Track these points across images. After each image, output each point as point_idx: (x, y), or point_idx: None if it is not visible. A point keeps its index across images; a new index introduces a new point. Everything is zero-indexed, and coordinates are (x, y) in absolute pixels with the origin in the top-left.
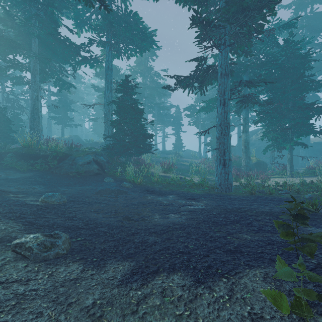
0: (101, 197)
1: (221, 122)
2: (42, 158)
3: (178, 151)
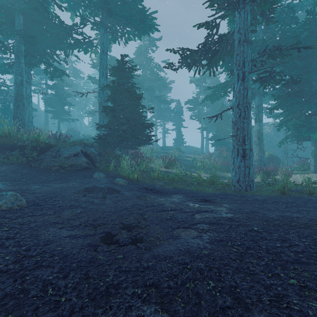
0: (82, 198)
1: (239, 101)
2: (18, 149)
3: (179, 146)
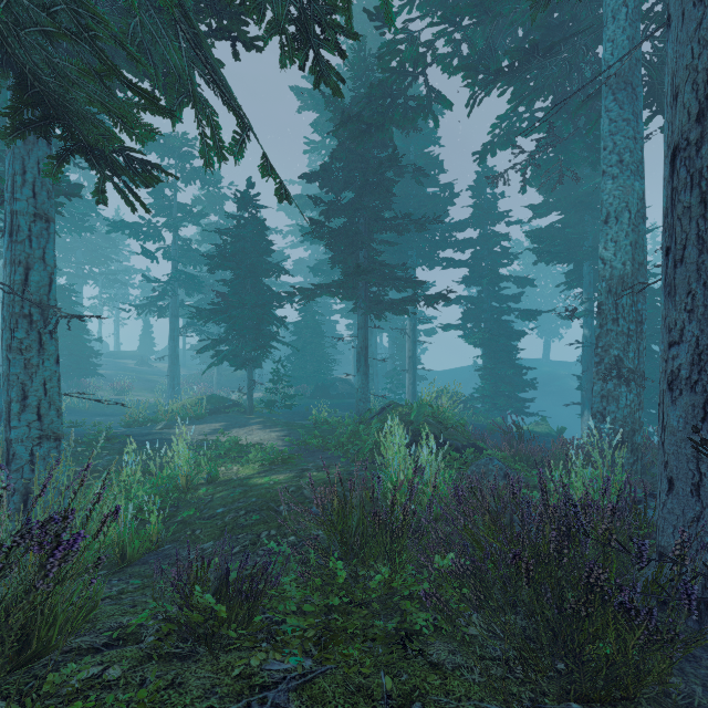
0: None
1: (172, 353)
2: None
3: (149, 352)
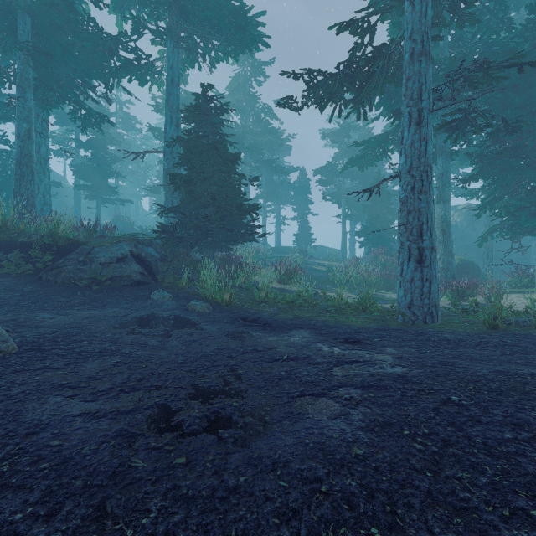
0: (127, 337)
1: (411, 163)
2: (18, 249)
3: (304, 247)
